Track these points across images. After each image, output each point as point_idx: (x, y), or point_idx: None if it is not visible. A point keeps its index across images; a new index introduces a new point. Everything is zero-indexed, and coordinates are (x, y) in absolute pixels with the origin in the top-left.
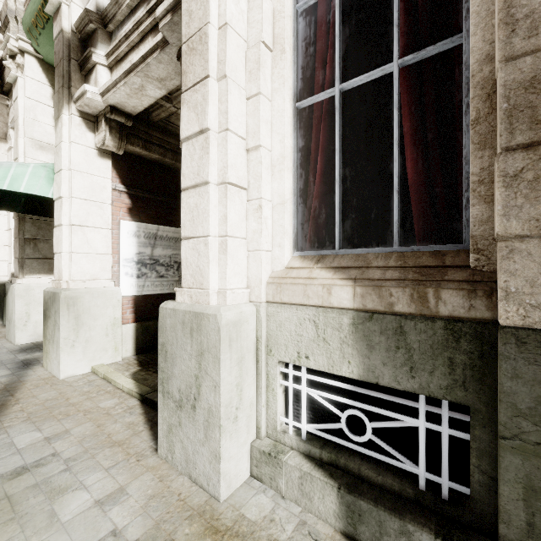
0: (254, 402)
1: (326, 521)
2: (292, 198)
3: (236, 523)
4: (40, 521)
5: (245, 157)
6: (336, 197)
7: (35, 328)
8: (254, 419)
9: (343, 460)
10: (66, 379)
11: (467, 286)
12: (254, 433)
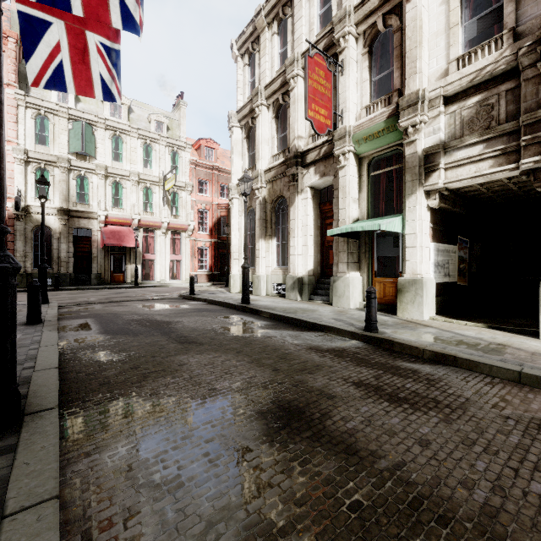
0: None
1: None
2: None
3: None
4: (531, 345)
5: None
6: None
7: (354, 300)
8: None
9: None
10: (425, 320)
11: None
12: None
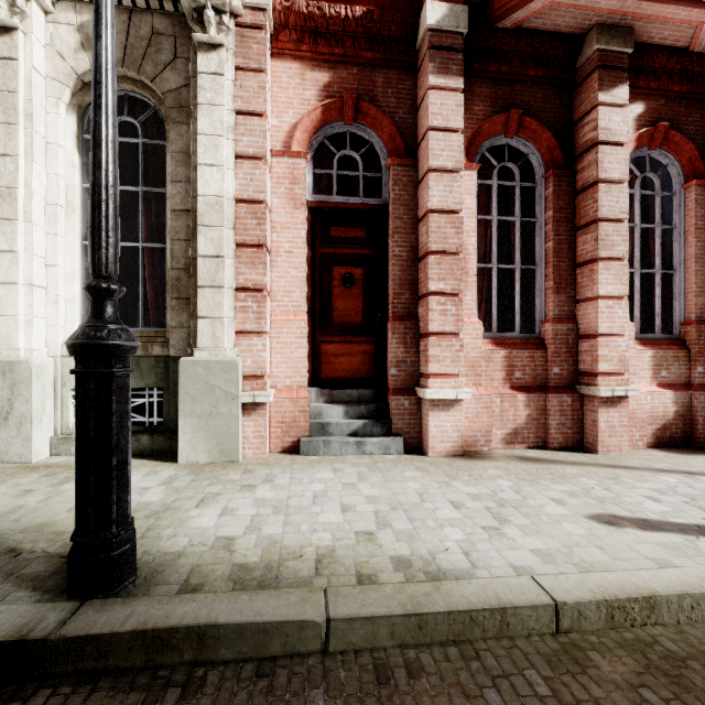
0: (53, 415)
1: None
2: (81, 296)
3: (46, 464)
4: None
5: (45, 269)
6: None
7: None
8: (53, 425)
9: None
10: None
11: (163, 344)
12: (52, 432)
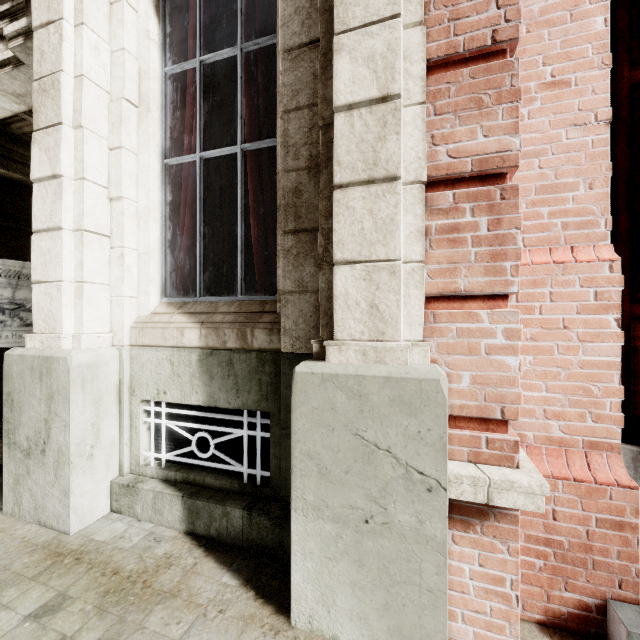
0: (117, 442)
1: (174, 528)
2: (161, 248)
3: (83, 546)
4: None
5: (108, 206)
6: (197, 251)
7: None
8: (117, 458)
9: (192, 475)
10: None
11: (270, 326)
12: (115, 471)
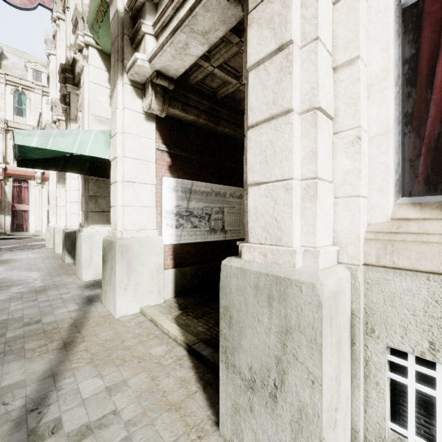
0: (348, 396)
1: None
2: (395, 126)
3: None
4: None
5: (331, 78)
6: None
7: (96, 268)
8: (348, 418)
9: None
10: (120, 318)
11: None
12: (348, 436)
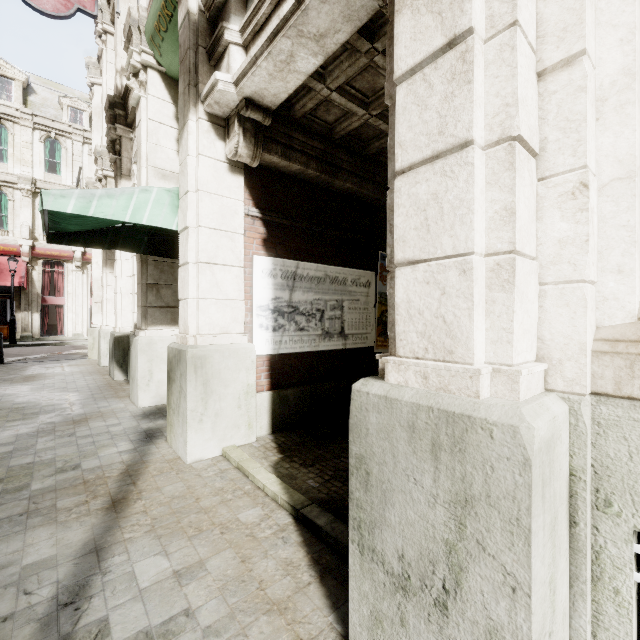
0: (566, 609)
1: None
2: None
3: None
4: None
5: (535, 89)
6: None
7: (158, 389)
8: None
9: None
10: (193, 463)
11: None
12: None
